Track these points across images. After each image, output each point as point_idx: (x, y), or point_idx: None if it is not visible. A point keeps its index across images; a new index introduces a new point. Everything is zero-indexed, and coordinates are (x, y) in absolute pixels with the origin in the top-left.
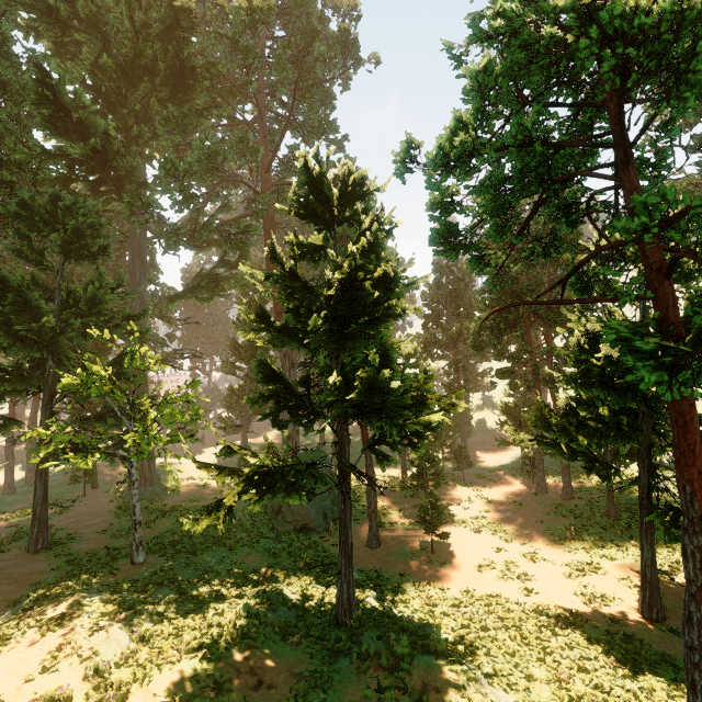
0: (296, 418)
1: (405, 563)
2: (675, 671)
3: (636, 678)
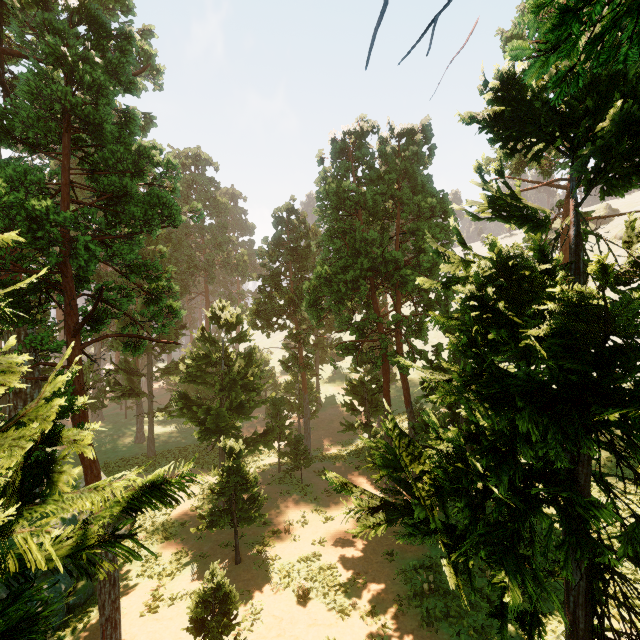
0: None
1: None
2: None
3: None
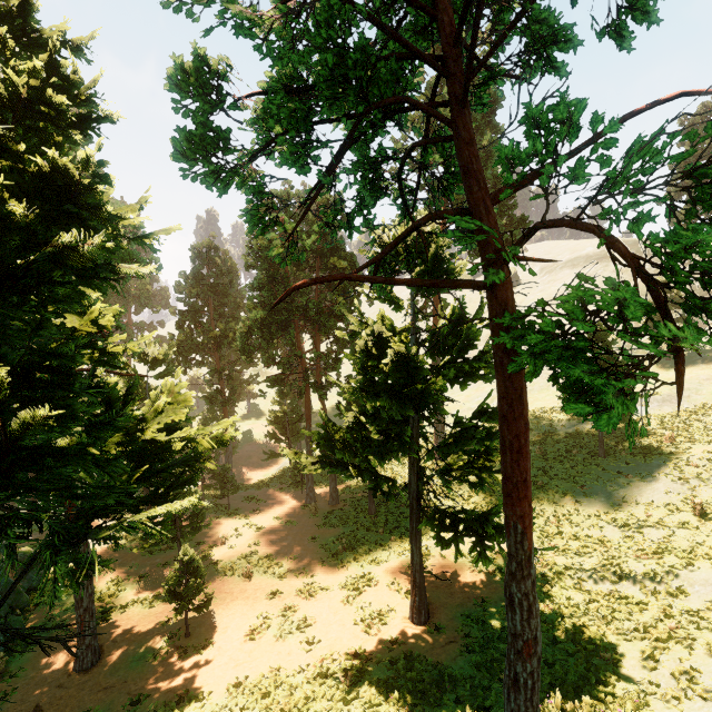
0: None
1: (143, 675)
2: (453, 686)
3: None
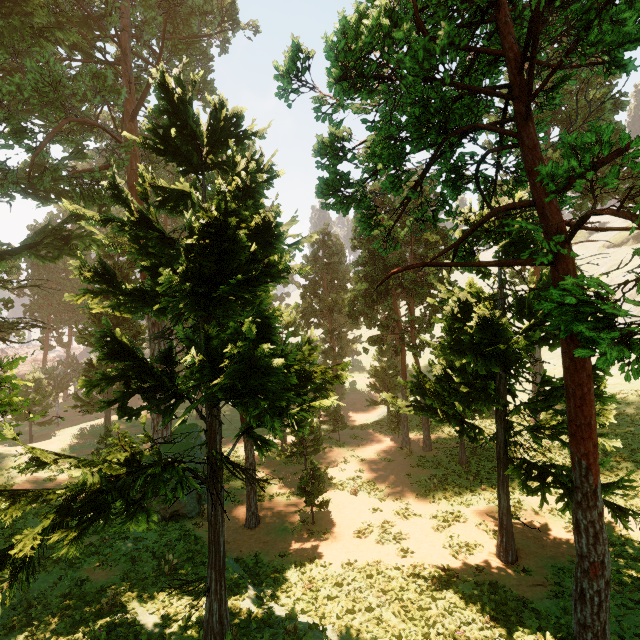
0: (152, 403)
1: (285, 540)
2: (537, 617)
3: (510, 636)
